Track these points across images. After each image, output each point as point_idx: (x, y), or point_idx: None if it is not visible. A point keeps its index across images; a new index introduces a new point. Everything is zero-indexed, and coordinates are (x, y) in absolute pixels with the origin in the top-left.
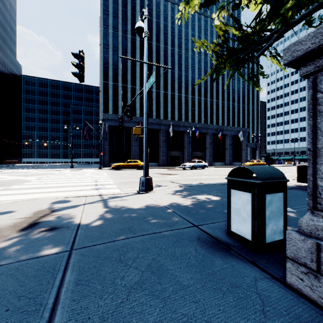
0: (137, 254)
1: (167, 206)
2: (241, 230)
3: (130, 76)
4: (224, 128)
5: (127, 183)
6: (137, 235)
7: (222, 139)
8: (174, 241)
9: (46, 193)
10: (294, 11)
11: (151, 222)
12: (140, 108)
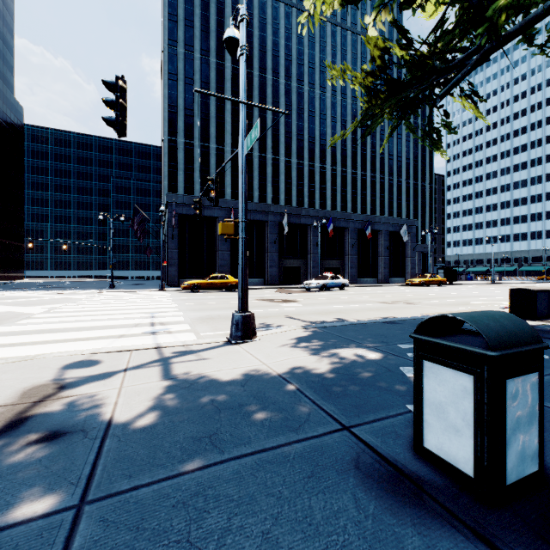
0: (226, 519)
1: (285, 376)
2: (448, 450)
3: (215, 130)
4: (376, 220)
5: (210, 320)
6: (226, 458)
7: (372, 238)
8: (306, 476)
9: (56, 343)
10: (511, 14)
11: (256, 418)
12: (231, 184)
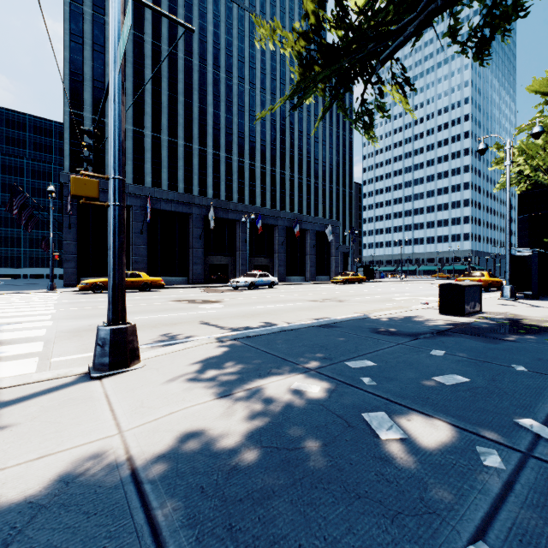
0: None
1: (146, 475)
2: None
3: (133, 109)
4: (303, 219)
5: (87, 332)
6: None
7: (300, 237)
8: None
9: None
10: None
11: None
12: (152, 172)
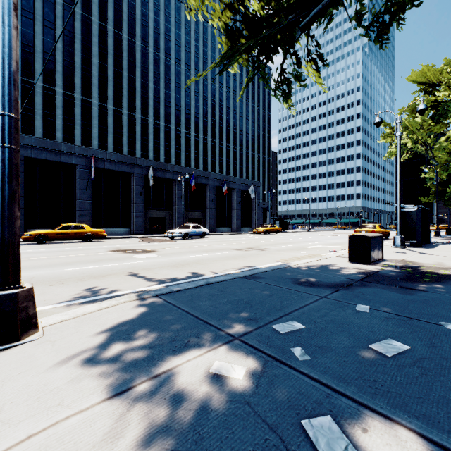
0: None
1: None
2: None
3: (81, 81)
4: (230, 180)
5: None
6: None
7: (228, 195)
8: None
9: None
10: None
11: None
12: (99, 136)
